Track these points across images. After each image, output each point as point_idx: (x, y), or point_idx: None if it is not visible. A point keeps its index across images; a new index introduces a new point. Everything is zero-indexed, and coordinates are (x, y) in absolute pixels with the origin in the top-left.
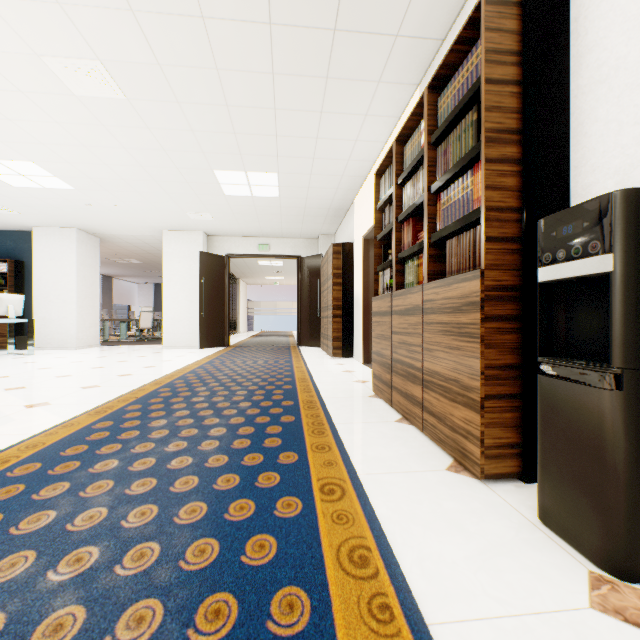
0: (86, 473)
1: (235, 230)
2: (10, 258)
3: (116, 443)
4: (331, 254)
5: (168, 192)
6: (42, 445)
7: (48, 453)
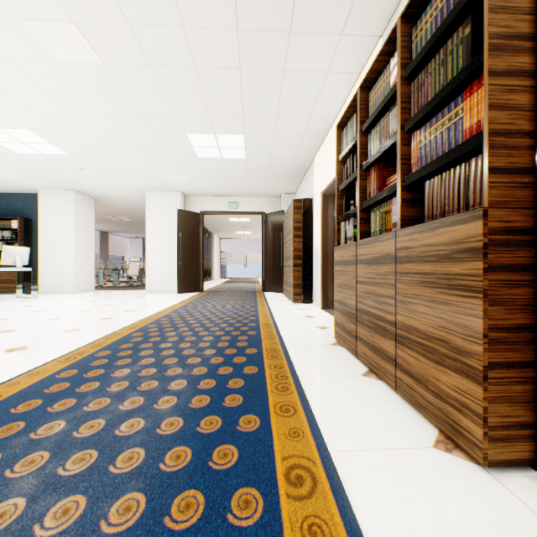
0: (25, 440)
1: (208, 190)
2: (21, 216)
3: (71, 398)
4: (292, 209)
5: (148, 156)
6: None
7: None
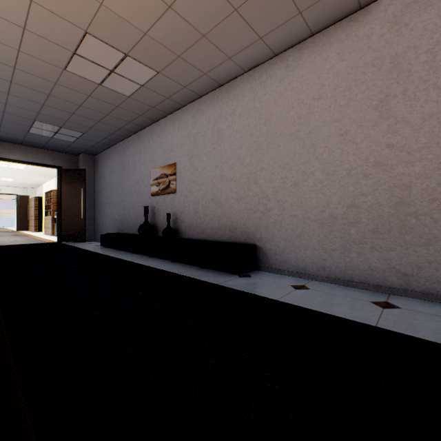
0: None
1: None
2: None
3: None
4: (35, 200)
5: None
6: None
7: None
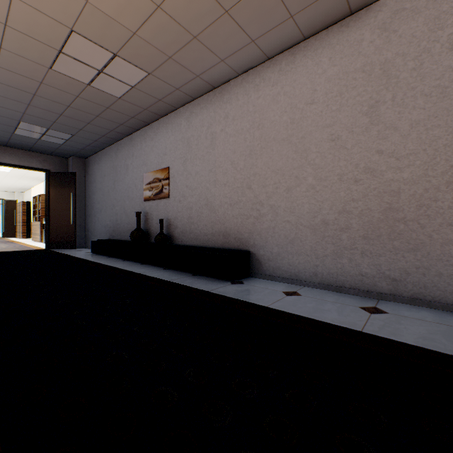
0: None
1: None
2: None
3: None
4: (22, 205)
5: None
6: None
7: None
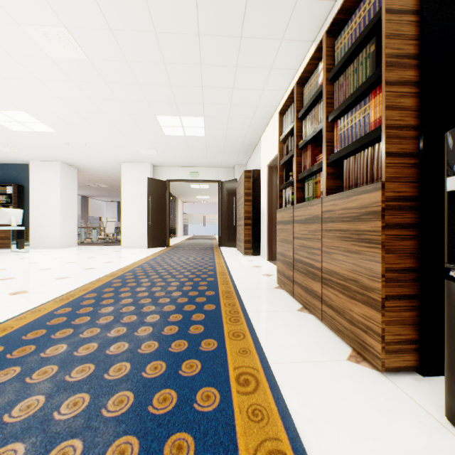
0: (37, 357)
1: (173, 162)
2: (14, 183)
3: (69, 328)
4: (244, 178)
5: (123, 133)
6: (10, 329)
7: (12, 337)
